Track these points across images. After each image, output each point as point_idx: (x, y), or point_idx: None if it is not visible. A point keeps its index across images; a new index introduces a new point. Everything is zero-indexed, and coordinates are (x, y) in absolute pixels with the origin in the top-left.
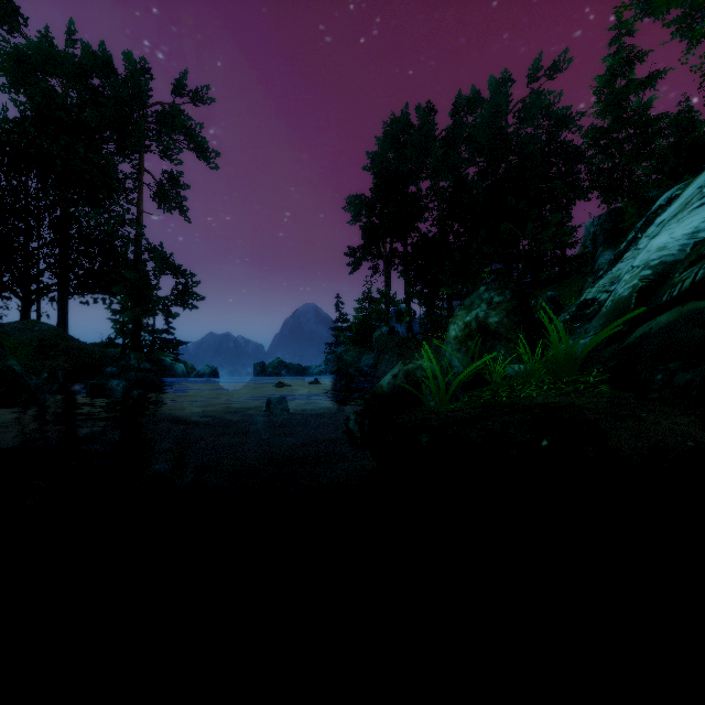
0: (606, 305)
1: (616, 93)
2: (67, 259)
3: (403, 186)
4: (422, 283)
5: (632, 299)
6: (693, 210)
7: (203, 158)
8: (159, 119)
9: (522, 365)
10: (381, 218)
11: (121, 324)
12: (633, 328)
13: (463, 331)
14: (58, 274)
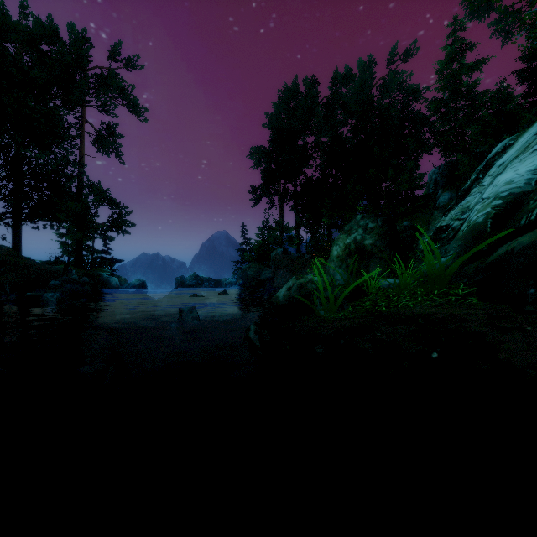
0: (462, 230)
1: (453, 73)
2: (19, 192)
3: (294, 140)
4: (308, 215)
5: (488, 223)
6: (533, 152)
7: (134, 112)
8: (98, 80)
9: (392, 278)
10: (277, 164)
11: (67, 245)
12: (495, 248)
13: (343, 251)
14: (12, 204)
